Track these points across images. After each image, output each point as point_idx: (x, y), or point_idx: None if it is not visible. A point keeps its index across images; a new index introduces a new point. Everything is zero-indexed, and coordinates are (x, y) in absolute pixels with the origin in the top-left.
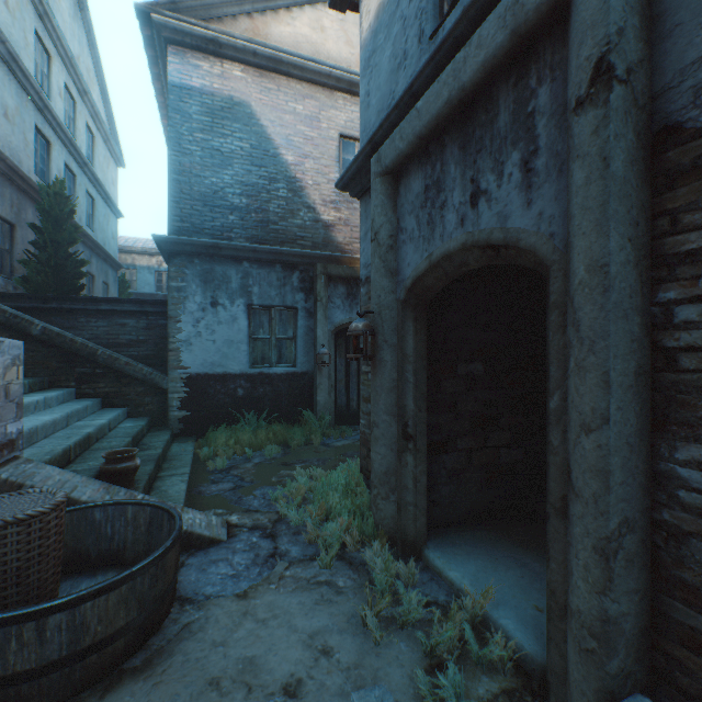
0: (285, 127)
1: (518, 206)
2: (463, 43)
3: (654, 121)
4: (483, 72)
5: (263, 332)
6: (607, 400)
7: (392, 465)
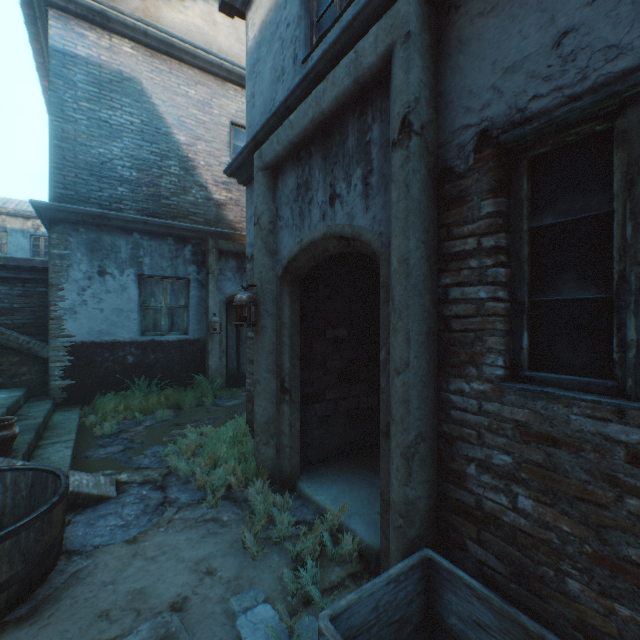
0: (178, 108)
1: (360, 210)
2: (324, 76)
3: (439, 163)
4: (336, 104)
5: (155, 302)
6: (408, 352)
7: (272, 415)
